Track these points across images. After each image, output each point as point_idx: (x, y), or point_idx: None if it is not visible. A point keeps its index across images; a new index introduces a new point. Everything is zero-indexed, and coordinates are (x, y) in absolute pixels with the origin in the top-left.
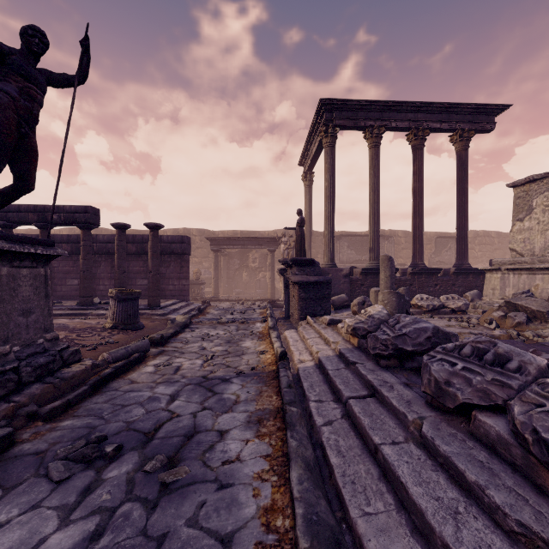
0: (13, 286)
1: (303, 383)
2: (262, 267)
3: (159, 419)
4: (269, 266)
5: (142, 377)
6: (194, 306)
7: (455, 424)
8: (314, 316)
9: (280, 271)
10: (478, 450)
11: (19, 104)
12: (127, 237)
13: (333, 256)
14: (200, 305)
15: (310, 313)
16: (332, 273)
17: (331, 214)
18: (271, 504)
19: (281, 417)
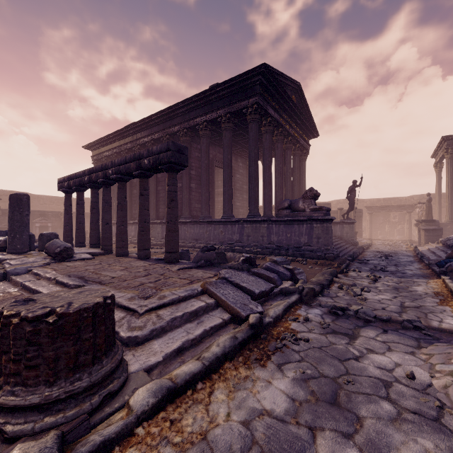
0: (353, 228)
1: (421, 251)
2: (400, 221)
3: (387, 251)
4: (407, 221)
5: (374, 249)
6: (366, 240)
7: (449, 249)
8: (432, 242)
9: (415, 224)
10: (448, 249)
11: (354, 196)
12: (334, 211)
13: (451, 216)
14: (368, 240)
15: (430, 241)
16: (450, 225)
17: (450, 194)
18: (413, 254)
19: (414, 252)
